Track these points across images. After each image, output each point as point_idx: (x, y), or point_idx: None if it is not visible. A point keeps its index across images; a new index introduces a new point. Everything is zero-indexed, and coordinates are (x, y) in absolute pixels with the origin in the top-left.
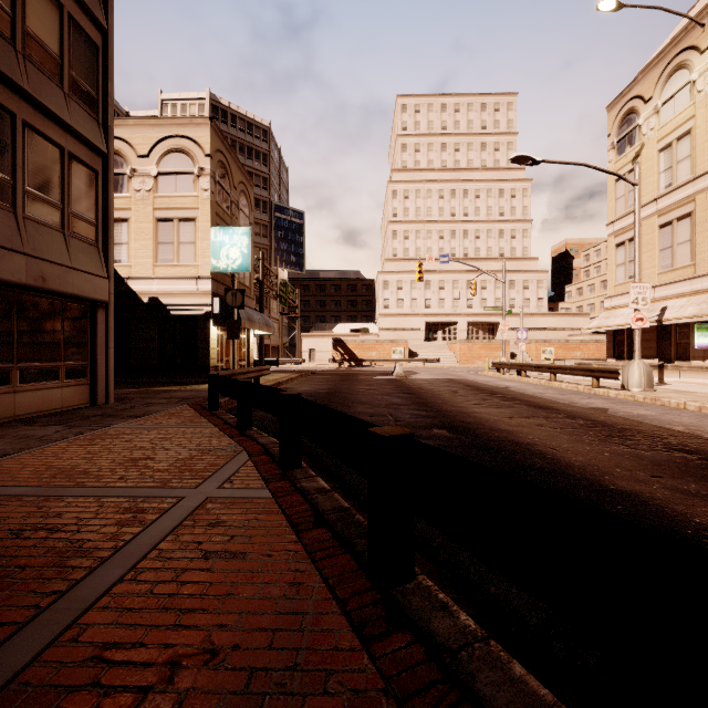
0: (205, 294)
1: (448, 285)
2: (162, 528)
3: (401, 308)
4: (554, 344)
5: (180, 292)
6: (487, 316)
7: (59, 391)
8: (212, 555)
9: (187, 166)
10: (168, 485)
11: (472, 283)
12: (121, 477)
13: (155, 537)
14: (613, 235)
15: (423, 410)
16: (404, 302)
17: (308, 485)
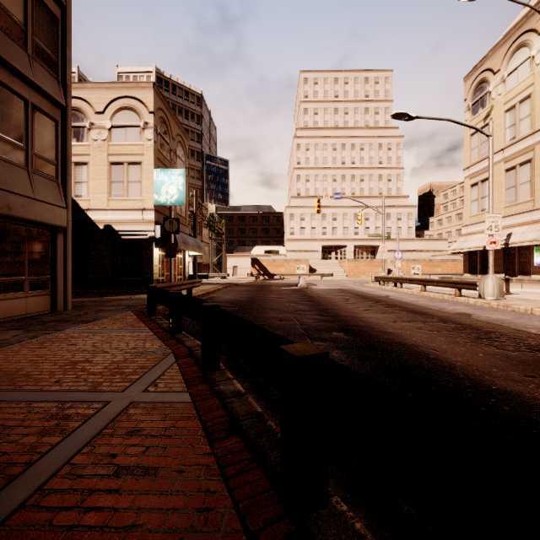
0: (149, 222)
1: (340, 217)
2: (81, 437)
3: (303, 234)
4: (421, 262)
5: (129, 221)
6: (369, 241)
7: (23, 300)
8: (124, 472)
9: (134, 121)
10: (98, 388)
11: (359, 215)
12: (57, 380)
13: (72, 448)
14: (468, 177)
15: (323, 316)
16: (306, 230)
17: (225, 388)
